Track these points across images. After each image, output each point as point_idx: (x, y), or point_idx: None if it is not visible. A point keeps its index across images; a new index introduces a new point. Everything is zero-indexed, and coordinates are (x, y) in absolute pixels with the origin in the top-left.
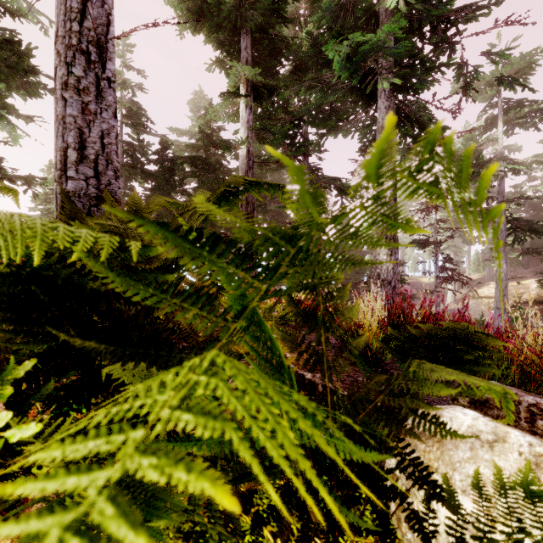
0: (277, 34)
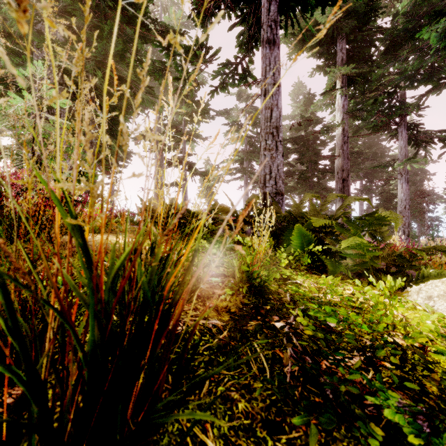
0: (370, 28)
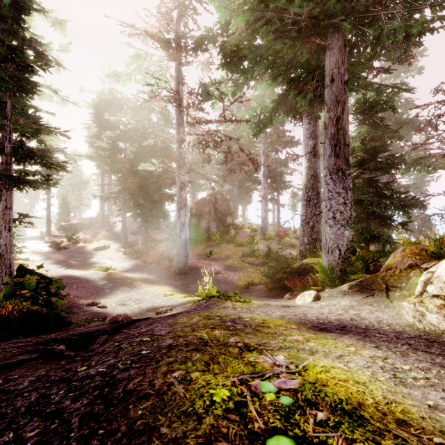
0: None
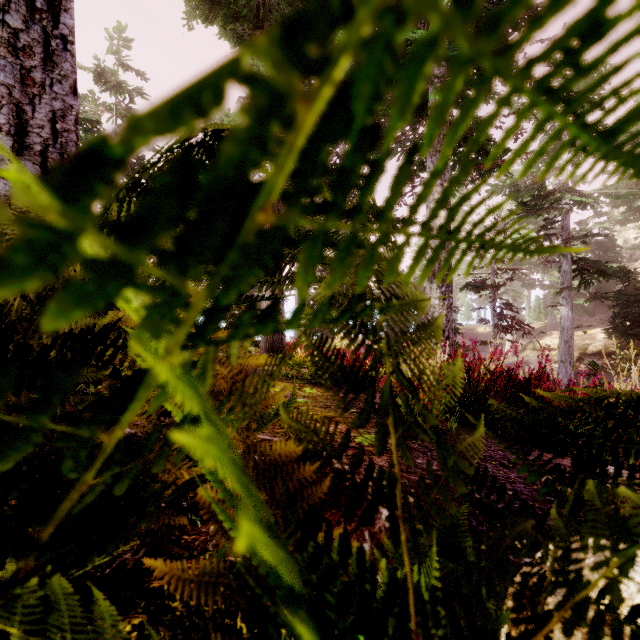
0: None
